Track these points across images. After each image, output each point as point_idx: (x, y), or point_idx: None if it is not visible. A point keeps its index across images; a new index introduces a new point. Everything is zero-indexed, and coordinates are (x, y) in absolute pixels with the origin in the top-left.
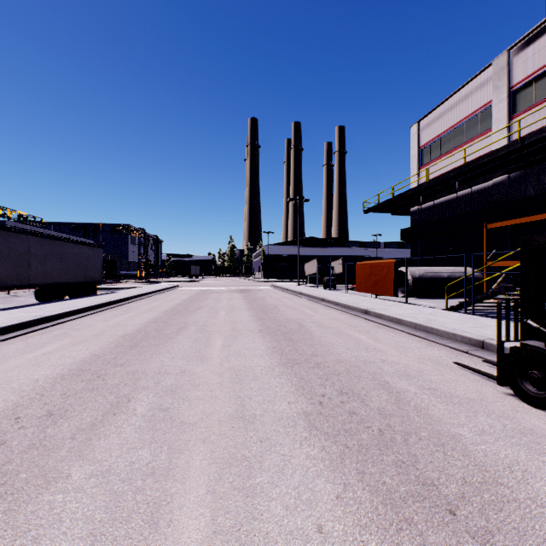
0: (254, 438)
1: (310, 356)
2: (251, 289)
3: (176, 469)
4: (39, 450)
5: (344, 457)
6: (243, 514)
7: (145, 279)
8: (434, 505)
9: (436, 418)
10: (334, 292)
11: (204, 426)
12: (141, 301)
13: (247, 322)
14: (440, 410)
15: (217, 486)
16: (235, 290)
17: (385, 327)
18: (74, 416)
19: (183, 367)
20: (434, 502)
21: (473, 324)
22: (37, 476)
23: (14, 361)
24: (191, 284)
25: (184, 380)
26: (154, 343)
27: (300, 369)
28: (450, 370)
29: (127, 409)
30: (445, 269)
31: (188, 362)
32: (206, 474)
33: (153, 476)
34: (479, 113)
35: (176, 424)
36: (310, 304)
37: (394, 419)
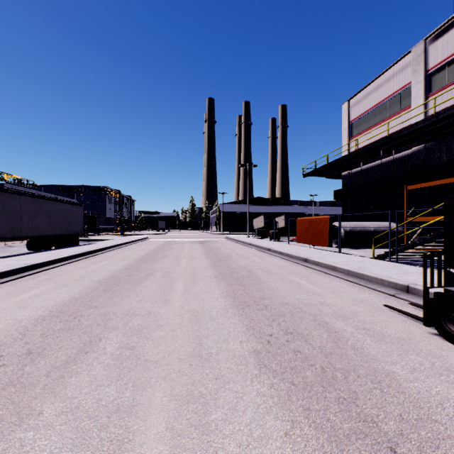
0: (210, 375)
1: (259, 299)
2: (208, 241)
3: (138, 406)
4: (16, 387)
5: (291, 394)
6: (199, 451)
7: (120, 232)
8: (376, 442)
9: (371, 356)
10: (278, 243)
11: (165, 364)
12: (115, 251)
13: (205, 269)
14: (374, 349)
15: (175, 423)
16: (195, 241)
17: (322, 273)
18: (50, 355)
19: (149, 309)
20: (375, 440)
21: (398, 271)
22: (11, 413)
23: (3, 303)
24: (158, 236)
25: (149, 321)
26: (125, 287)
27: (250, 311)
28: (380, 312)
29: (98, 347)
30: (372, 223)
31: (154, 304)
32: (165, 411)
33: (118, 413)
34: (400, 92)
35: (140, 362)
36: (258, 253)
37: (334, 357)
